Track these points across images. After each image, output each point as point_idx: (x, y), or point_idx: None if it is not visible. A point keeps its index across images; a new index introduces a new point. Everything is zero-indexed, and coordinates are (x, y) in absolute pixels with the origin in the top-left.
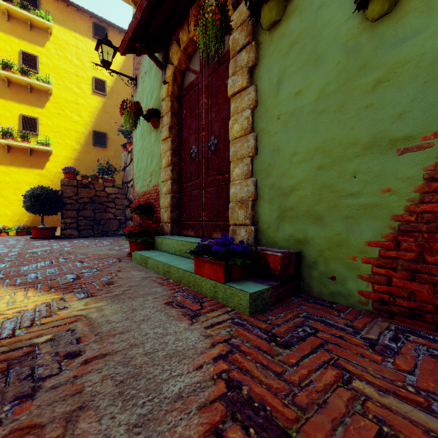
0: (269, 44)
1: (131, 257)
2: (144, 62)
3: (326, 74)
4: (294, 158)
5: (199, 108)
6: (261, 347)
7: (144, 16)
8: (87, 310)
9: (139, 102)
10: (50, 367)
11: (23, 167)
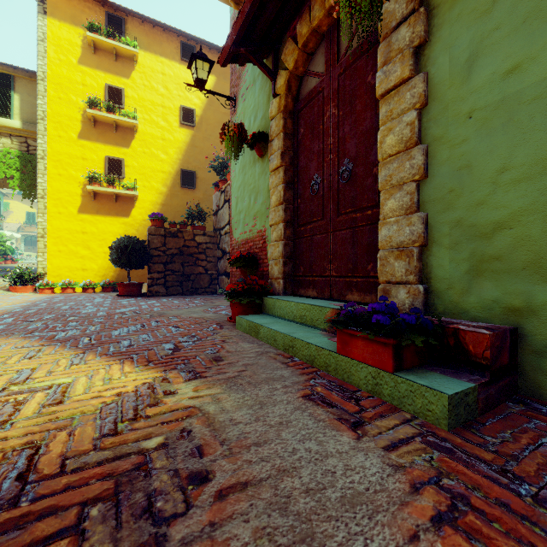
0: (450, 5)
1: (233, 323)
2: (245, 75)
3: None
4: (503, 176)
5: (324, 123)
6: (509, 504)
7: (253, 8)
8: (199, 399)
9: (243, 124)
10: (172, 498)
11: (109, 215)
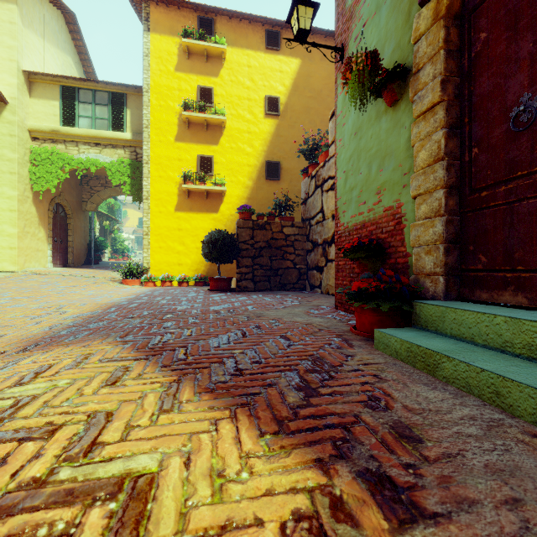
0: None
1: (360, 336)
2: (360, 10)
3: None
4: None
5: None
6: None
7: None
8: None
9: (376, 53)
10: None
11: (200, 212)
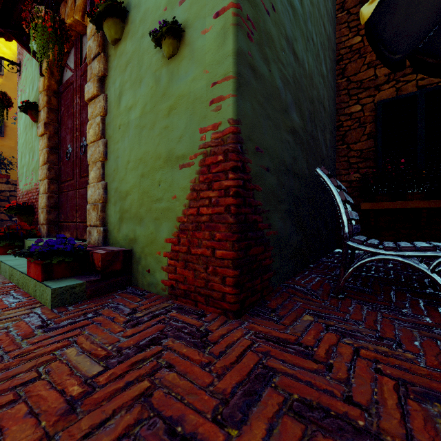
0: (114, 58)
1: None
2: None
3: (146, 96)
4: (129, 166)
5: (74, 107)
6: (21, 333)
7: None
8: None
9: (6, 93)
10: None
11: None
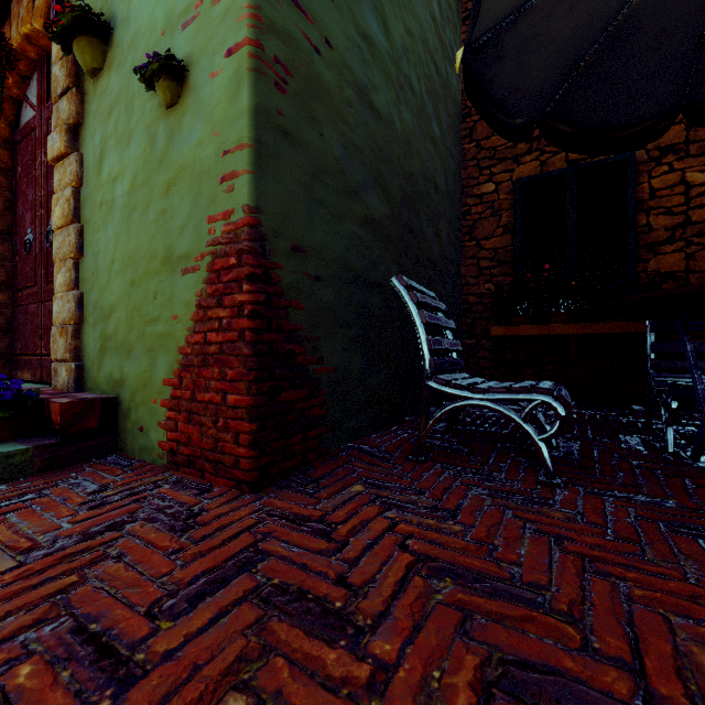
0: (93, 98)
1: None
2: None
3: (137, 161)
4: (113, 267)
5: (36, 169)
6: None
7: None
8: None
9: None
10: None
11: None
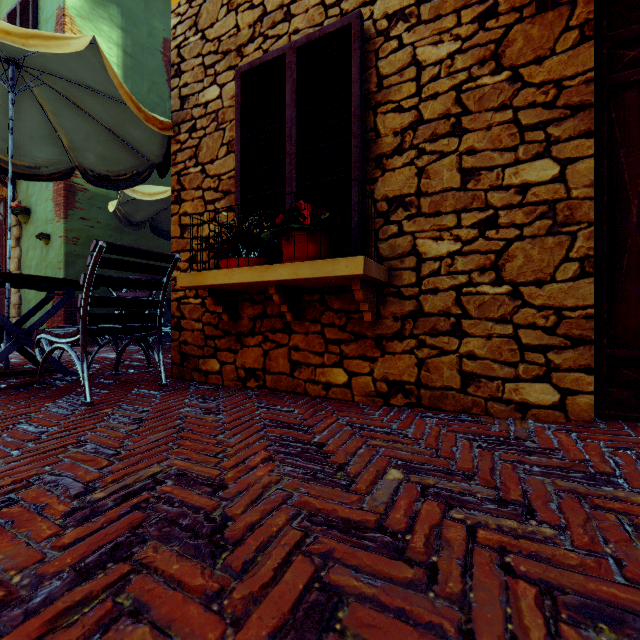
0: (25, 230)
1: None
2: None
3: (38, 256)
4: None
5: (3, 241)
6: None
7: None
8: None
9: None
10: None
11: None
